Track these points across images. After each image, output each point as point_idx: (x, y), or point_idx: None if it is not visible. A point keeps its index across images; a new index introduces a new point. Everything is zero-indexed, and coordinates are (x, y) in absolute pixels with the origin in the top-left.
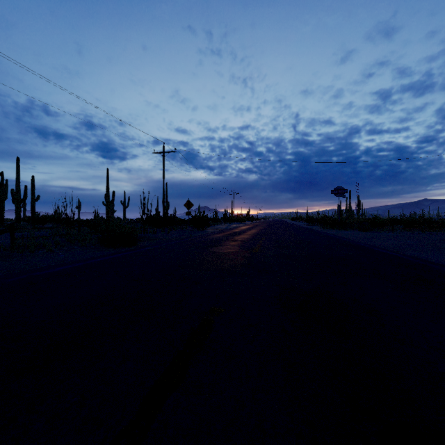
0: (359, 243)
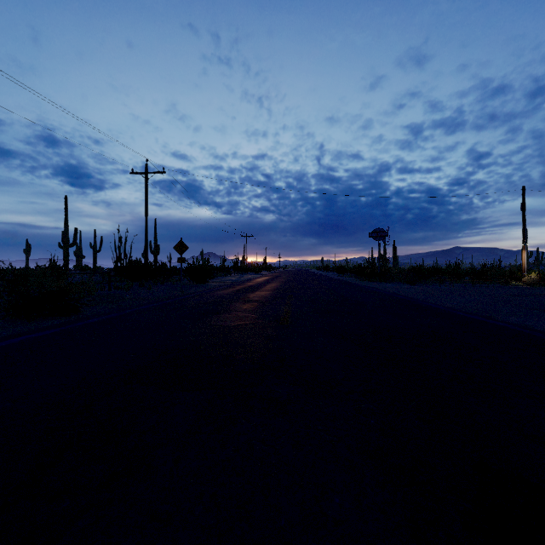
0: (426, 302)
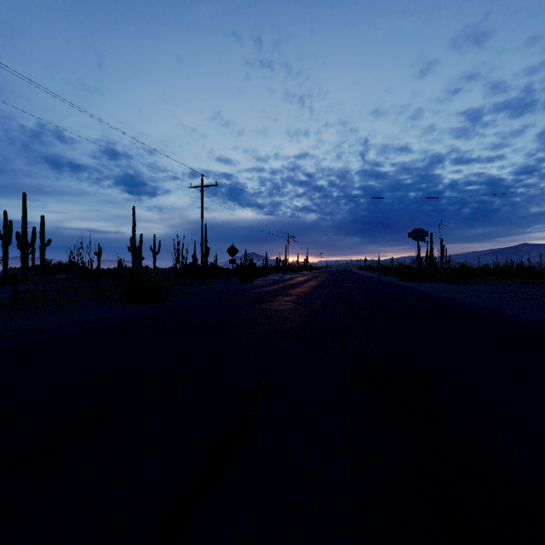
0: (444, 298)
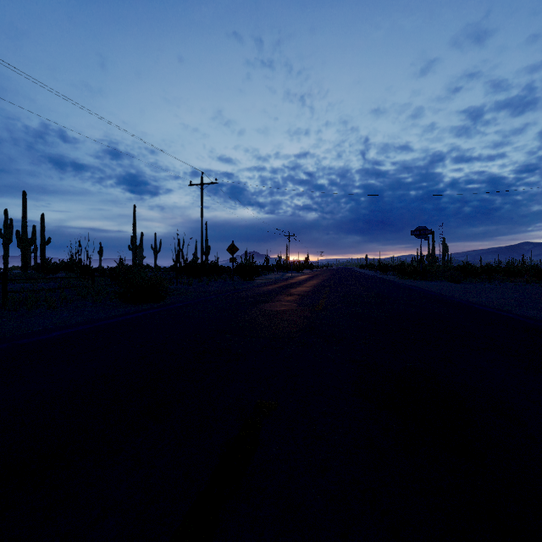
0: (453, 297)
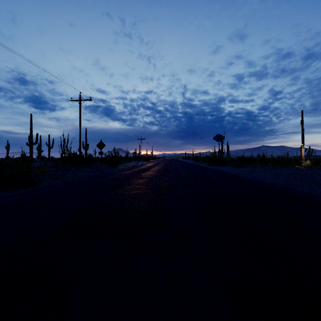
0: (248, 178)
